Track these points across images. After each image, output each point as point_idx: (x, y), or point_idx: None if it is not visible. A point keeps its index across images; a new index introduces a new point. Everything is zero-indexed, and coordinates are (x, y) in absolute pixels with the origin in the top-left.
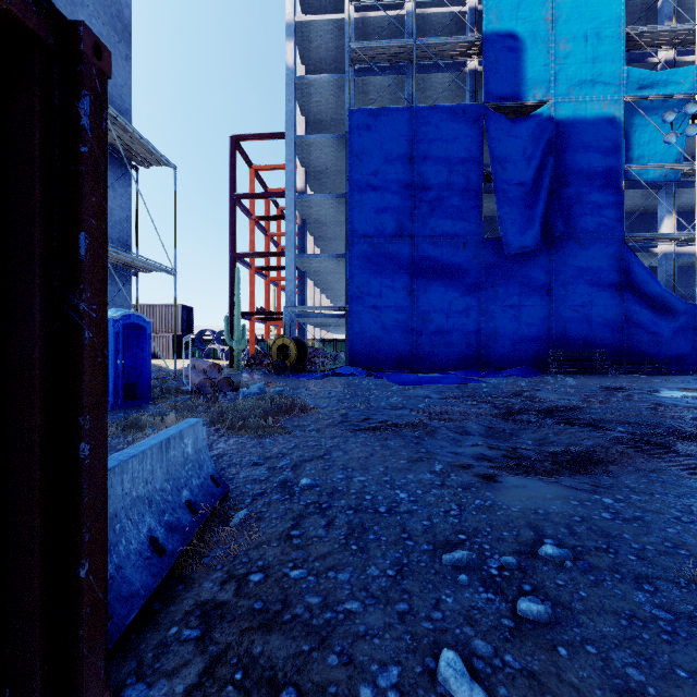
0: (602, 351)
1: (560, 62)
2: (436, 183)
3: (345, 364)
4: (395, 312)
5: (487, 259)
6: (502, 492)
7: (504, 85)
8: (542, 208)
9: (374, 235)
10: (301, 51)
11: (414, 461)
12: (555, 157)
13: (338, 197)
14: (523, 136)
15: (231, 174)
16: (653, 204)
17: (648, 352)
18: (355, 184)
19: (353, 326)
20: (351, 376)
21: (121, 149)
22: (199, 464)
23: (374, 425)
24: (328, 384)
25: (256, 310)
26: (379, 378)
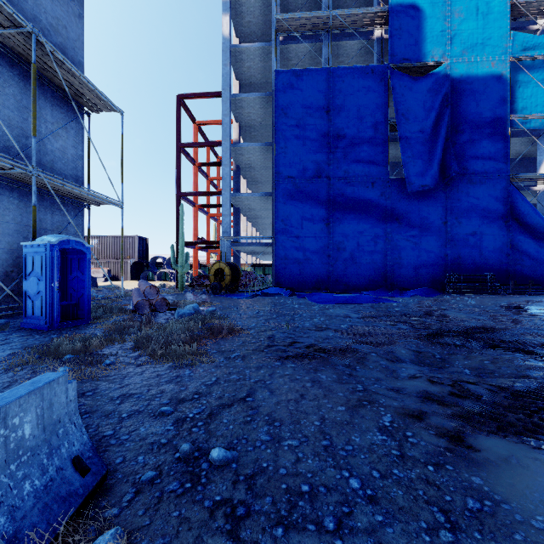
0: (492, 274)
1: (455, 28)
2: (349, 132)
3: (272, 285)
4: (314, 241)
5: (392, 196)
6: (494, 477)
7: (407, 48)
8: (440, 152)
9: (296, 176)
10: (235, 25)
11: (354, 407)
12: (451, 109)
13: (266, 145)
14: (423, 91)
15: (177, 127)
16: (532, 150)
17: (531, 275)
18: (280, 133)
19: (278, 253)
20: (277, 295)
21: (67, 90)
22: (52, 446)
23: (301, 350)
24: (257, 304)
25: (198, 240)
26: (301, 297)
